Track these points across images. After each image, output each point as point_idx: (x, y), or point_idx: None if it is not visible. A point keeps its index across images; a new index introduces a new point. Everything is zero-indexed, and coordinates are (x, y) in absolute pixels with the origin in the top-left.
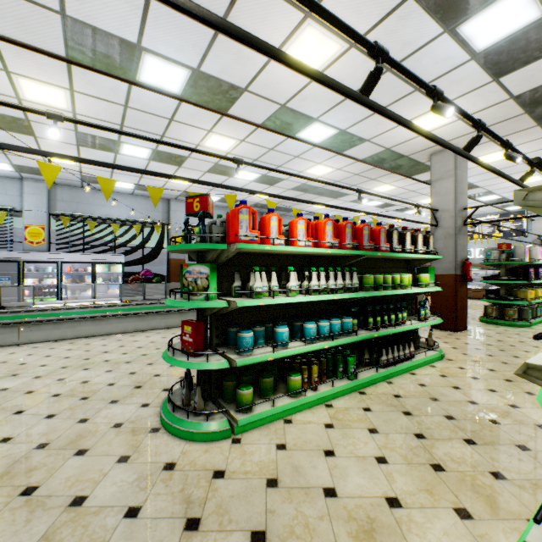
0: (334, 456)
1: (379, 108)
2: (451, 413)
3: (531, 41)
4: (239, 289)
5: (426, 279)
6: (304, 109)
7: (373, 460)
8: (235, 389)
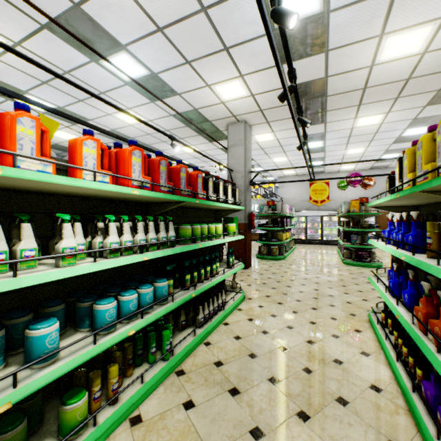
0: None
1: None
2: (273, 372)
3: (309, 35)
4: None
5: (234, 228)
6: (108, 25)
7: None
8: None
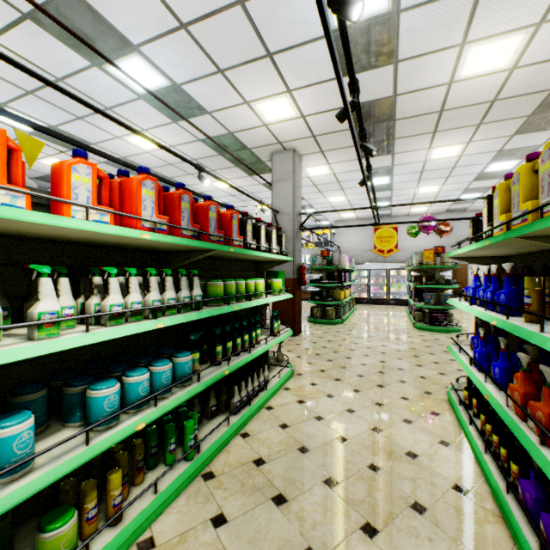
0: None
1: None
2: (330, 472)
3: (374, 40)
4: None
5: (279, 285)
6: (114, 17)
7: None
8: None
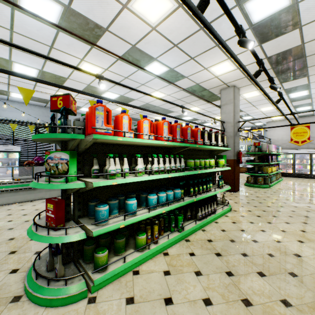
0: (172, 303)
1: (209, 26)
2: (245, 251)
3: (281, 21)
4: (97, 171)
5: (222, 162)
6: (148, 50)
7: (201, 303)
8: (93, 251)
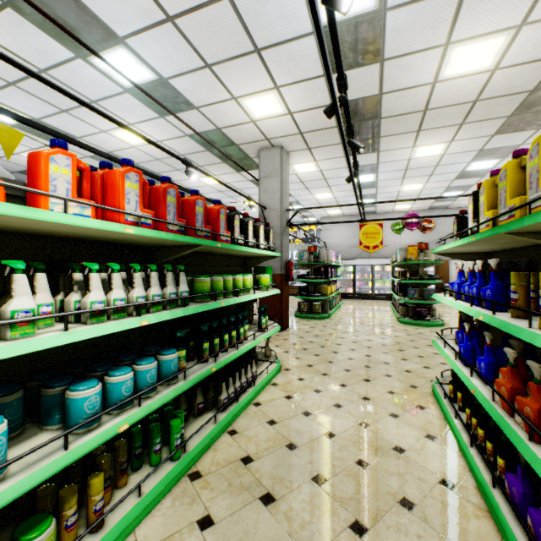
0: None
1: None
2: (318, 469)
3: (360, 38)
4: None
5: (267, 281)
6: (98, 7)
7: None
8: None
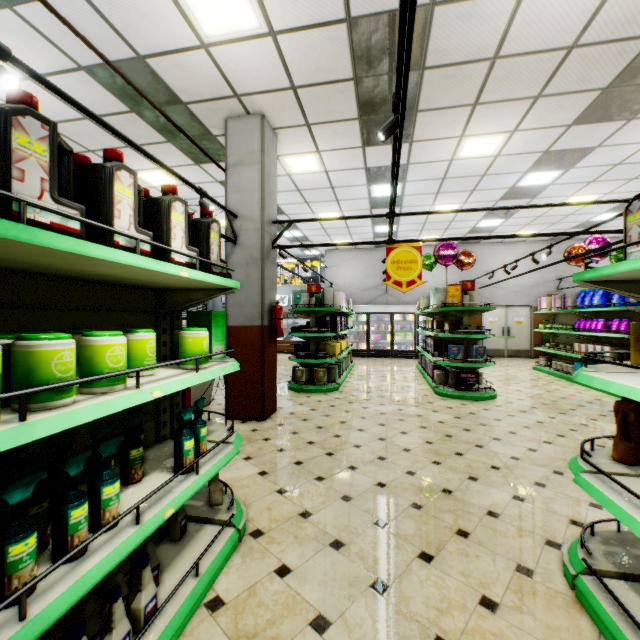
0: None
1: None
2: None
3: None
4: None
5: (200, 345)
6: None
7: None
8: None
